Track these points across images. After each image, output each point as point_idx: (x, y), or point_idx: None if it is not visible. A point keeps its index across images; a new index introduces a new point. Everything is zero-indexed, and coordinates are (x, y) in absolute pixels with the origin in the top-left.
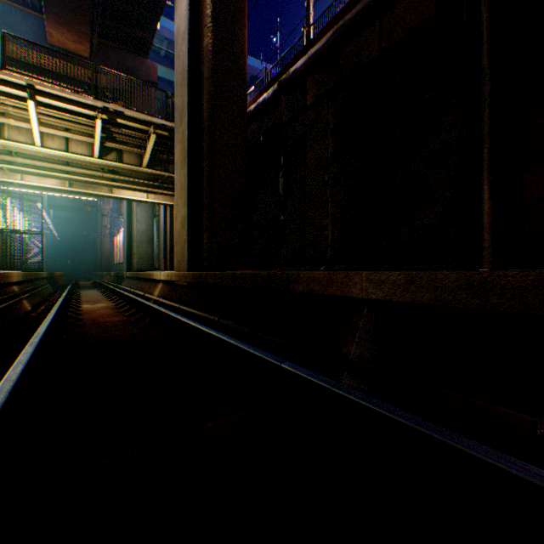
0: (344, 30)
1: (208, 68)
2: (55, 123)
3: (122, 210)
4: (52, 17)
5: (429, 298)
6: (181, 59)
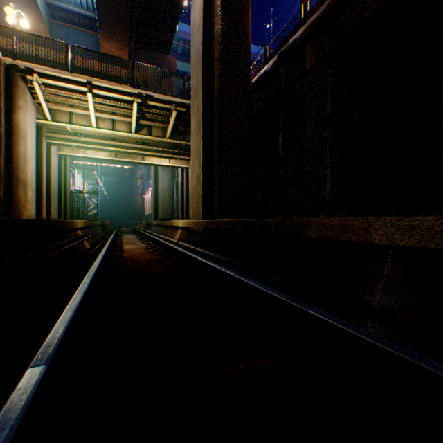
0: None
1: (218, 50)
2: (105, 109)
3: (150, 174)
4: (103, 33)
5: None
6: (196, 47)
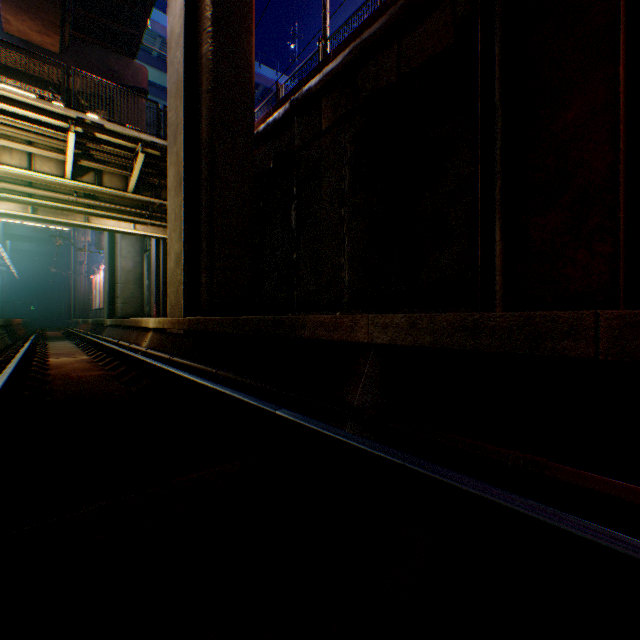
0: (362, 49)
1: (208, 80)
2: (14, 134)
3: (103, 243)
4: None
5: (430, 341)
6: (175, 67)
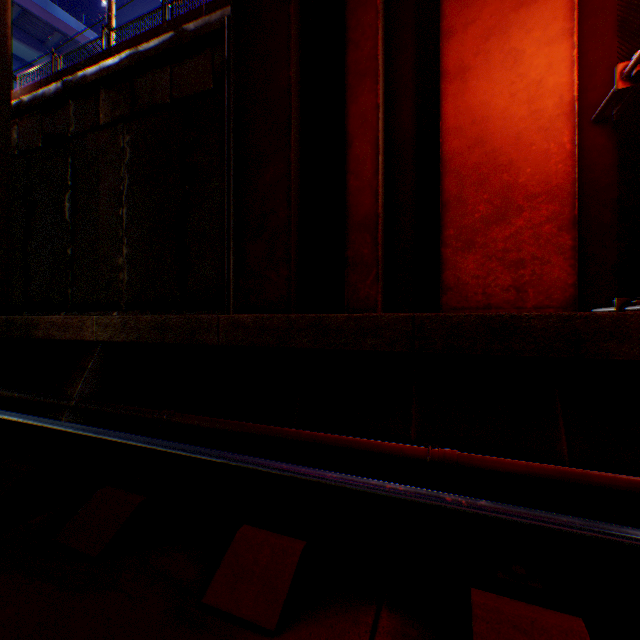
0: (139, 60)
1: None
2: None
3: None
4: None
5: (138, 337)
6: None
